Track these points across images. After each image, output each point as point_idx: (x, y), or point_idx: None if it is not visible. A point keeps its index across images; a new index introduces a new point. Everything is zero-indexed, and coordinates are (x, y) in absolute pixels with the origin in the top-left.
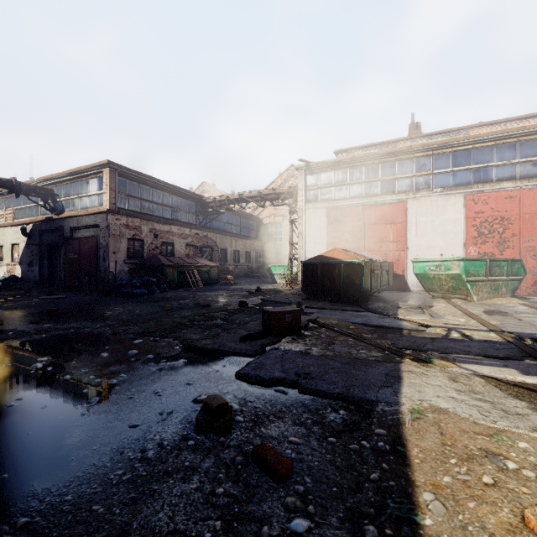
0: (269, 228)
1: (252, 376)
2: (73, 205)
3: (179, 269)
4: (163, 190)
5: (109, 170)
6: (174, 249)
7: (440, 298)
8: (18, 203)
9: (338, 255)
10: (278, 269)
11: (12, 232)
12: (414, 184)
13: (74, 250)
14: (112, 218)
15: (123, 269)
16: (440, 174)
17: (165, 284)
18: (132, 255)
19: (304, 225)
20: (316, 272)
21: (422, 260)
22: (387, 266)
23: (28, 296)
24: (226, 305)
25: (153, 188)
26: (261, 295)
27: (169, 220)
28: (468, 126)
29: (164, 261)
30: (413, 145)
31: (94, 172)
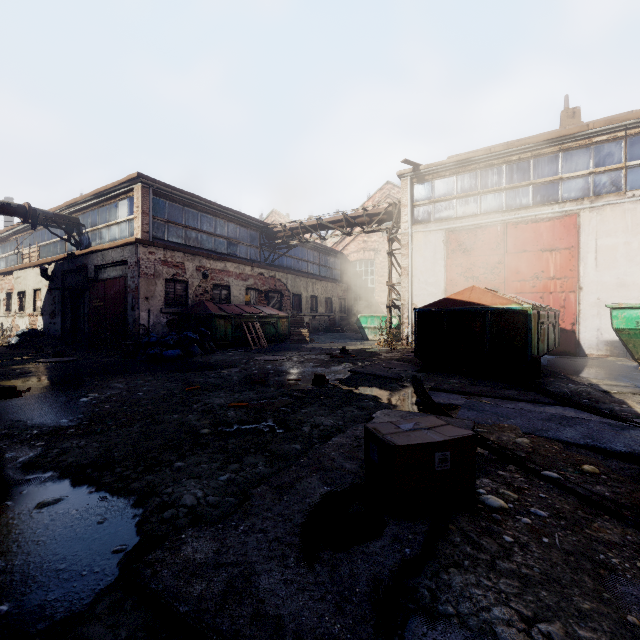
0: (357, 267)
1: None
2: (100, 236)
3: (233, 321)
4: (215, 214)
5: (140, 187)
6: (231, 294)
7: None
8: (42, 238)
9: (480, 297)
10: (369, 321)
11: (34, 275)
12: (591, 186)
13: (99, 296)
14: (143, 251)
15: (160, 321)
16: None
17: (214, 342)
18: (173, 302)
19: (411, 257)
20: (441, 326)
21: (633, 305)
22: (553, 316)
23: (31, 358)
24: (292, 381)
25: (203, 212)
26: (349, 362)
27: (224, 255)
28: None
29: (213, 310)
30: (591, 124)
31: (123, 191)
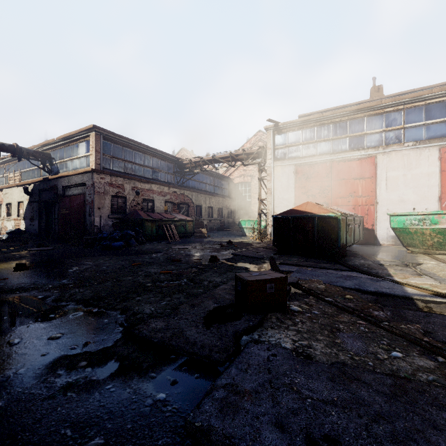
0: (239, 187)
1: (216, 441)
2: (66, 166)
3: (157, 223)
4: (144, 152)
5: (95, 134)
6: (154, 205)
7: (421, 253)
8: (23, 167)
9: (311, 209)
10: (247, 223)
11: (18, 192)
12: (383, 139)
13: (65, 206)
14: (96, 177)
15: (107, 223)
16: (412, 127)
17: (144, 237)
18: (116, 211)
19: (273, 182)
20: (288, 226)
21: (401, 214)
22: (358, 220)
23: (22, 248)
24: (196, 260)
25: (136, 150)
26: (232, 249)
27: (150, 179)
28: (431, 85)
29: (143, 216)
30: (383, 100)
31: (82, 136)
